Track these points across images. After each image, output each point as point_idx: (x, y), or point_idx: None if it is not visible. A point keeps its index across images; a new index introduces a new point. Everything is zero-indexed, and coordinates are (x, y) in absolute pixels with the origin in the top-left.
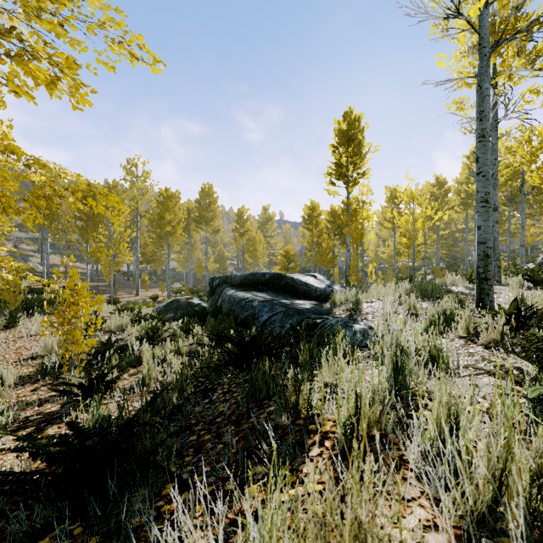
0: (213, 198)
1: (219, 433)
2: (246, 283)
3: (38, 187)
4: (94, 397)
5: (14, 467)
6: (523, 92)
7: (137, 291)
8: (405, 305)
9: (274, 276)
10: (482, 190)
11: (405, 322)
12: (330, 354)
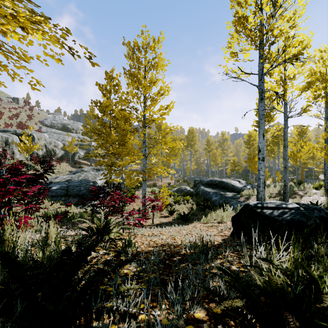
0: (194, 134)
1: (199, 219)
2: (208, 184)
3: None
4: (172, 214)
5: (169, 220)
6: None
7: (161, 180)
8: None
9: (219, 182)
10: (284, 164)
11: None
12: (220, 209)
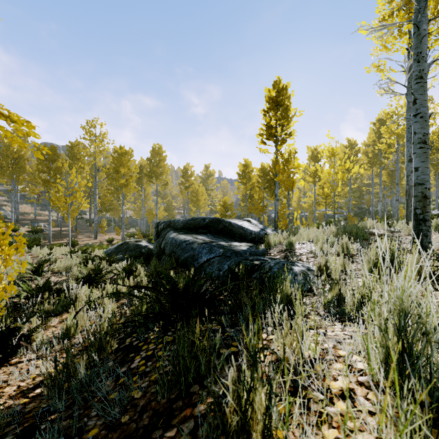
0: (162, 157)
1: None
2: (188, 227)
3: (7, 144)
4: None
5: None
6: (435, 56)
7: (96, 235)
8: (338, 246)
9: (213, 220)
10: (420, 131)
11: (343, 264)
12: (285, 315)
